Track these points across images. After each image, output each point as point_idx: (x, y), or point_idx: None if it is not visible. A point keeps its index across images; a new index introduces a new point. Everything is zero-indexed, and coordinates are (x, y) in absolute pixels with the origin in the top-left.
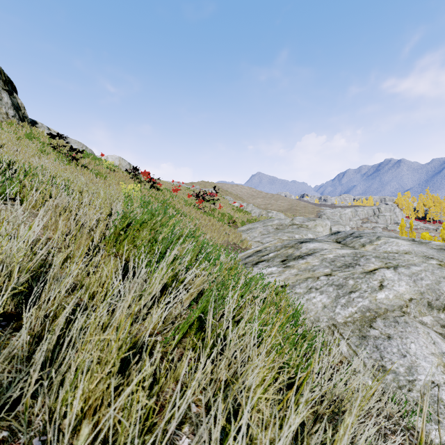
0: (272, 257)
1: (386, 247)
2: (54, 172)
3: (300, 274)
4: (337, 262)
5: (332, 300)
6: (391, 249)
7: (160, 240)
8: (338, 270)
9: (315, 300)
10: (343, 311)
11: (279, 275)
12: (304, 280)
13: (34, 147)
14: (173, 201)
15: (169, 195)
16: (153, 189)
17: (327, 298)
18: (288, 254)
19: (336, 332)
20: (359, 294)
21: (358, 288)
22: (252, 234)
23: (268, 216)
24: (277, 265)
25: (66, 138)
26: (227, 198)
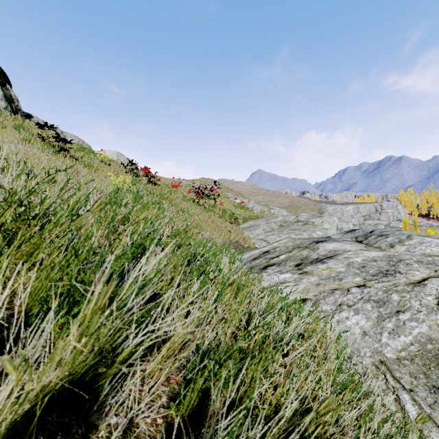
0: (284, 260)
1: (423, 249)
2: (28, 160)
3: (323, 283)
4: (369, 268)
5: (374, 324)
6: (431, 251)
7: (84, 254)
8: (373, 280)
9: (349, 323)
10: (393, 342)
11: (295, 285)
12: (329, 293)
13: (17, 137)
14: (170, 197)
15: (167, 190)
16: (150, 184)
17: (365, 320)
18: (303, 256)
19: (390, 375)
20: (410, 315)
21: (407, 306)
22: (255, 232)
23: (270, 213)
24: (290, 270)
25: (62, 131)
26: (228, 195)
